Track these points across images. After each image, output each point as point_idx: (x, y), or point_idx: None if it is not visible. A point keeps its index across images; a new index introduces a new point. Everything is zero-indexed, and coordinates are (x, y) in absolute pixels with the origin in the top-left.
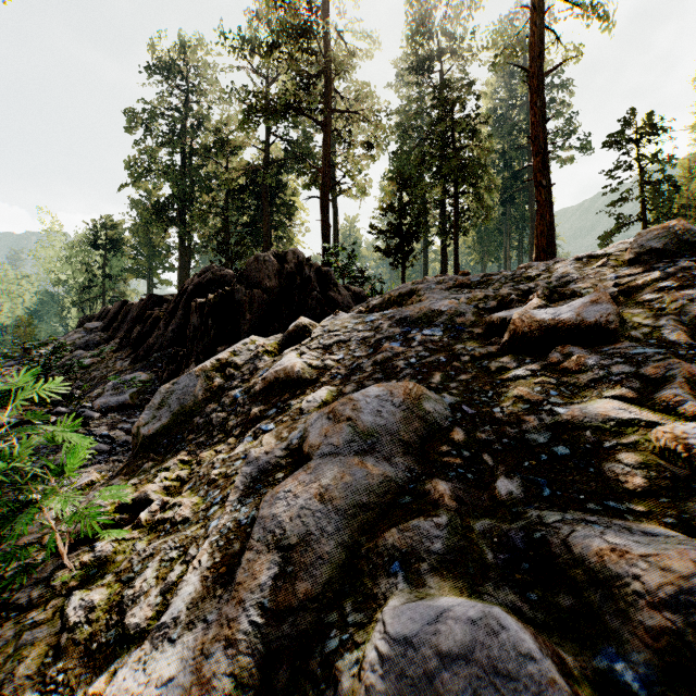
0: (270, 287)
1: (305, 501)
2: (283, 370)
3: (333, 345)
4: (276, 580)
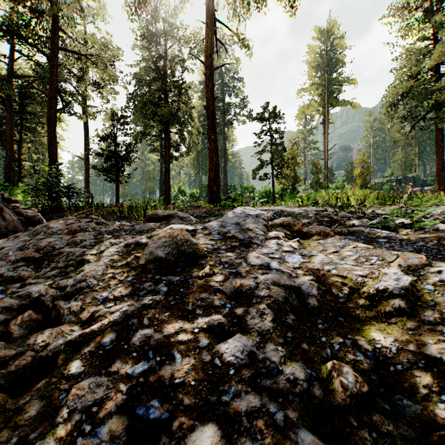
0: None
1: None
2: None
3: None
4: None
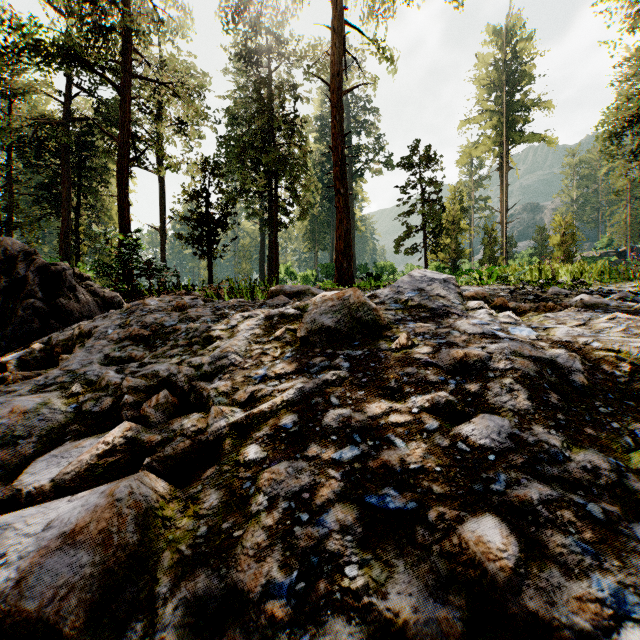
0: None
1: None
2: None
3: None
4: None
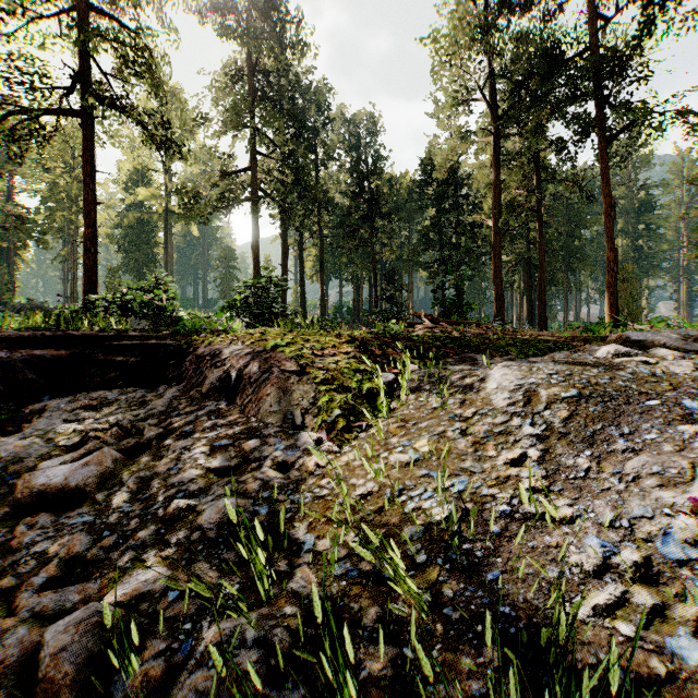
0: None
1: None
2: None
3: None
4: None
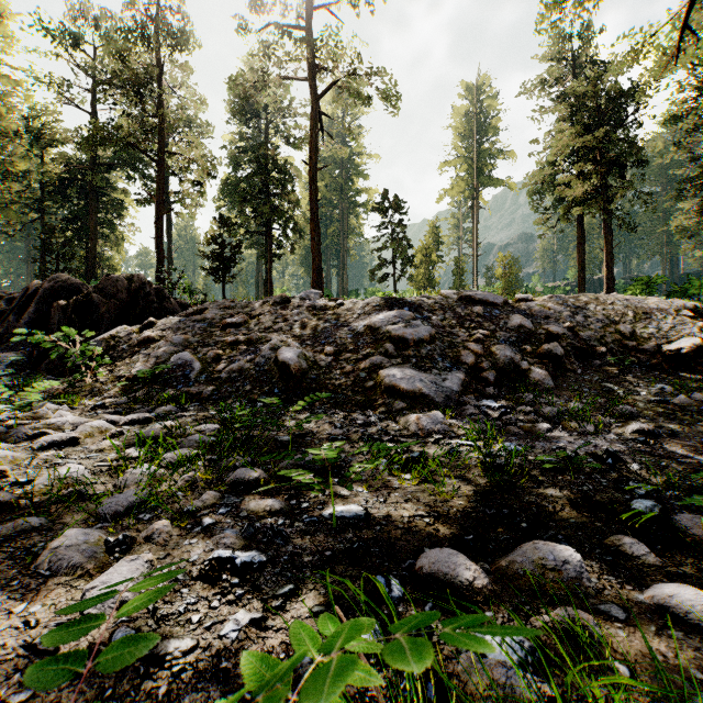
0: (122, 298)
1: (161, 352)
2: (147, 336)
3: (166, 329)
4: (157, 360)
